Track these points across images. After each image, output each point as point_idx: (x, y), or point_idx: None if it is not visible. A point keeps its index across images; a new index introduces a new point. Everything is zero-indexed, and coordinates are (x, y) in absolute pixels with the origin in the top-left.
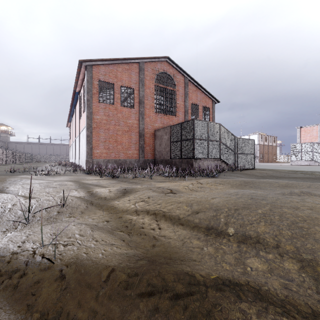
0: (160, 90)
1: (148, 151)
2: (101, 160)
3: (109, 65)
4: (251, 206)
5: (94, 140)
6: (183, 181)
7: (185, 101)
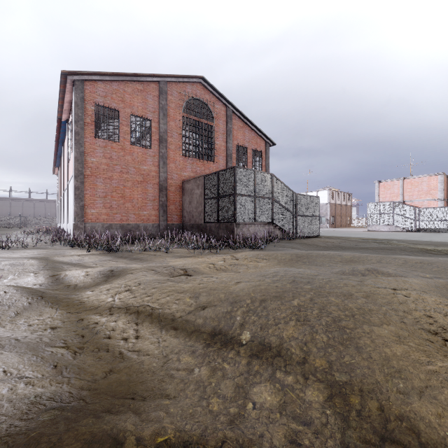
0: (191, 124)
1: (172, 211)
2: (99, 224)
3: (111, 83)
4: (287, 294)
5: (87, 194)
6: (212, 256)
7: (227, 142)
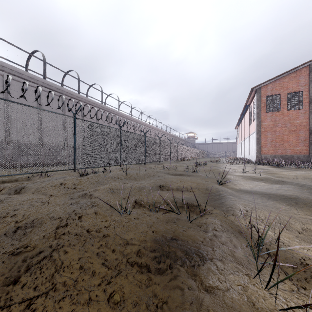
0: None
1: None
2: (268, 155)
3: (275, 81)
4: None
5: (262, 141)
6: None
7: None
